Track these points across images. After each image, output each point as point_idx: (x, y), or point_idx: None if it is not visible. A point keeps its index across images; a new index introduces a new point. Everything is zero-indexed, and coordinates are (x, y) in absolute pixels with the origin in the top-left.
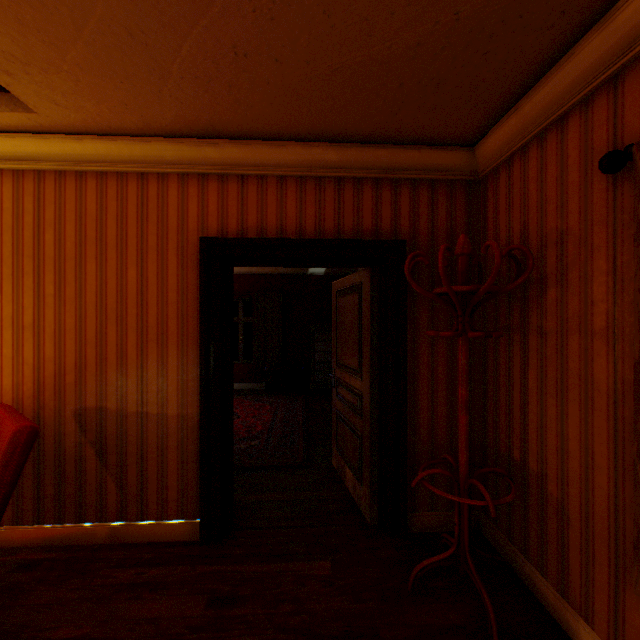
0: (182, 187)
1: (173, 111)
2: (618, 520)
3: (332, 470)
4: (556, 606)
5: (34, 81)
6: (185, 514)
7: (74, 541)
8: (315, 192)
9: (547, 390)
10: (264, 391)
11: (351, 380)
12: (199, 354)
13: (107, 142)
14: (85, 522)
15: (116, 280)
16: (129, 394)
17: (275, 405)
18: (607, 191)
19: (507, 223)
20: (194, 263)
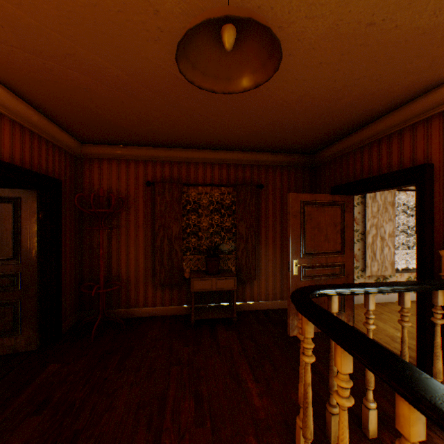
0: None
1: None
2: (147, 273)
3: None
4: (127, 312)
5: None
6: None
7: None
8: (21, 135)
9: (122, 245)
10: None
11: None
12: None
13: None
14: None
15: None
16: None
17: None
18: (144, 189)
19: (100, 184)
20: None
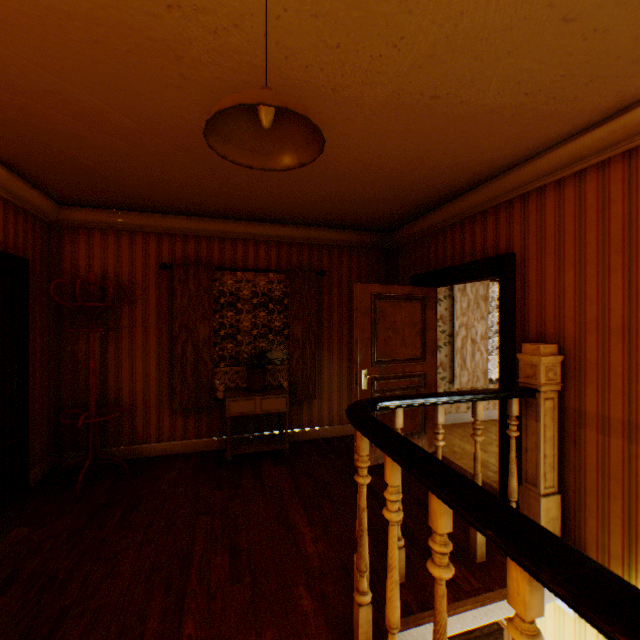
0: None
1: None
2: (162, 393)
3: None
4: (131, 451)
5: None
6: None
7: None
8: None
9: (124, 355)
10: None
11: None
12: None
13: None
14: None
15: None
16: None
17: None
18: (157, 274)
19: (90, 265)
20: None
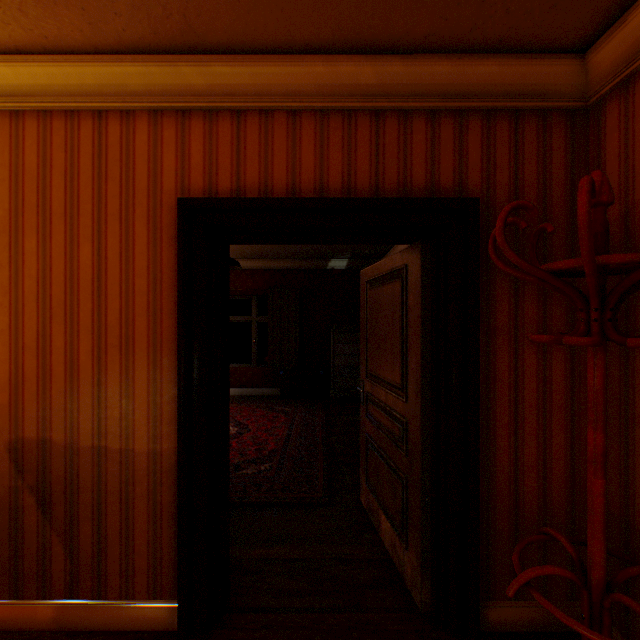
0: (154, 130)
1: None
2: None
3: (361, 511)
4: None
5: None
6: (158, 592)
7: (7, 624)
8: (342, 132)
9: None
10: (279, 398)
11: (388, 399)
12: (177, 366)
13: (46, 64)
14: (22, 598)
15: (64, 262)
16: (81, 421)
17: (291, 416)
18: None
19: None
20: (171, 237)
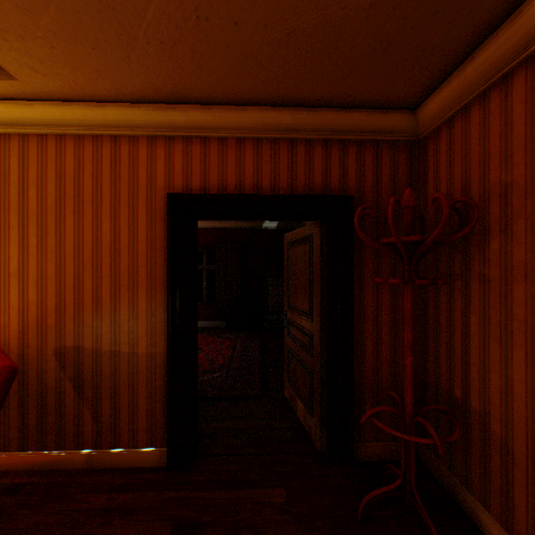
0: (151, 148)
1: (141, 77)
2: None
3: (284, 400)
4: None
5: (13, 48)
6: (153, 443)
7: (54, 466)
8: (270, 152)
9: (490, 334)
10: (225, 328)
11: (302, 321)
12: (166, 299)
13: (83, 108)
14: (64, 449)
15: (92, 232)
16: (103, 334)
17: (234, 341)
18: None
19: (448, 179)
20: (161, 217)
